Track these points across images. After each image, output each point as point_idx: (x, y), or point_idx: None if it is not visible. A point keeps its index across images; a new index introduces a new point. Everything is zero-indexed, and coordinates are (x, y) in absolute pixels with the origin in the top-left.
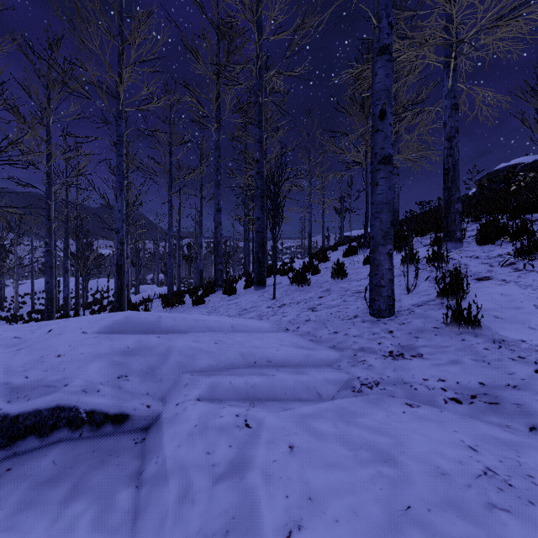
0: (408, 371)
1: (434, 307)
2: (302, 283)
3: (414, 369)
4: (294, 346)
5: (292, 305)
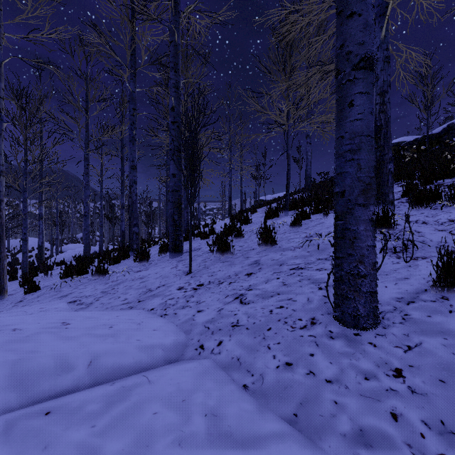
0: None
1: (437, 306)
2: (224, 252)
3: None
4: (212, 441)
5: (212, 287)
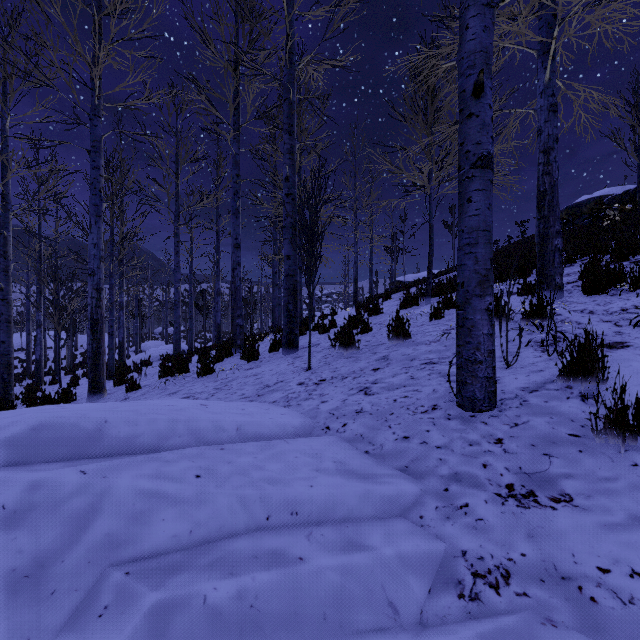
0: (559, 540)
1: (558, 394)
2: (348, 347)
3: (569, 536)
4: (340, 472)
5: (335, 382)
